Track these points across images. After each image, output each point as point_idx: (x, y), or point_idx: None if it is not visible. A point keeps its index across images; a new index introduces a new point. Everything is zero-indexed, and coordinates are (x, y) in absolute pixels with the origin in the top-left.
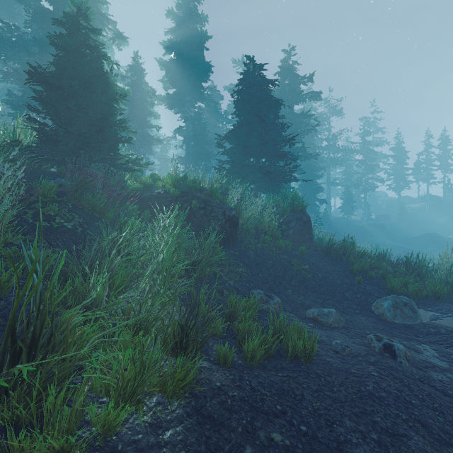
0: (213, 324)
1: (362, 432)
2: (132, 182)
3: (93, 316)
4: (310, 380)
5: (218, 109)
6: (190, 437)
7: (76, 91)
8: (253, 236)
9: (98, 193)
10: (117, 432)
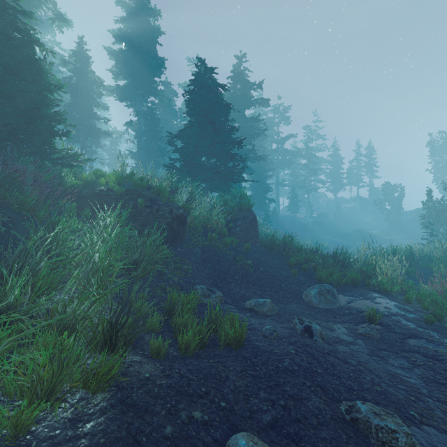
0: (150, 320)
1: (273, 400)
2: (70, 179)
3: (7, 319)
4: (237, 363)
5: (172, 105)
6: (112, 426)
7: (0, 77)
8: (202, 233)
9: (28, 189)
10: (32, 431)
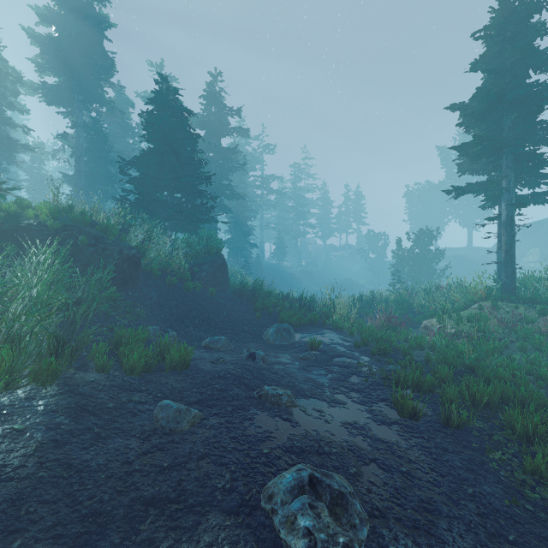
0: (94, 348)
1: (202, 392)
2: None
3: None
4: (179, 377)
5: (127, 119)
6: (62, 402)
7: None
8: (160, 277)
9: None
10: None
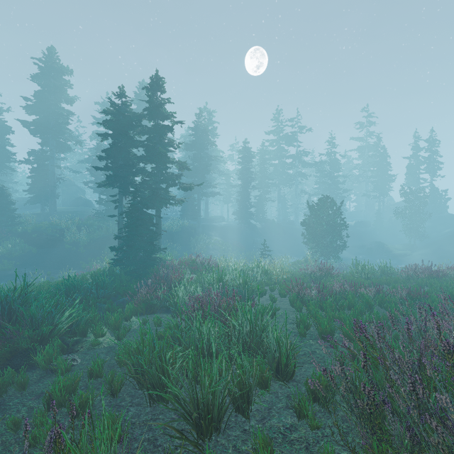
0: None
1: None
2: (19, 229)
3: None
4: None
5: None
6: None
7: None
8: (70, 245)
9: (0, 235)
10: None
